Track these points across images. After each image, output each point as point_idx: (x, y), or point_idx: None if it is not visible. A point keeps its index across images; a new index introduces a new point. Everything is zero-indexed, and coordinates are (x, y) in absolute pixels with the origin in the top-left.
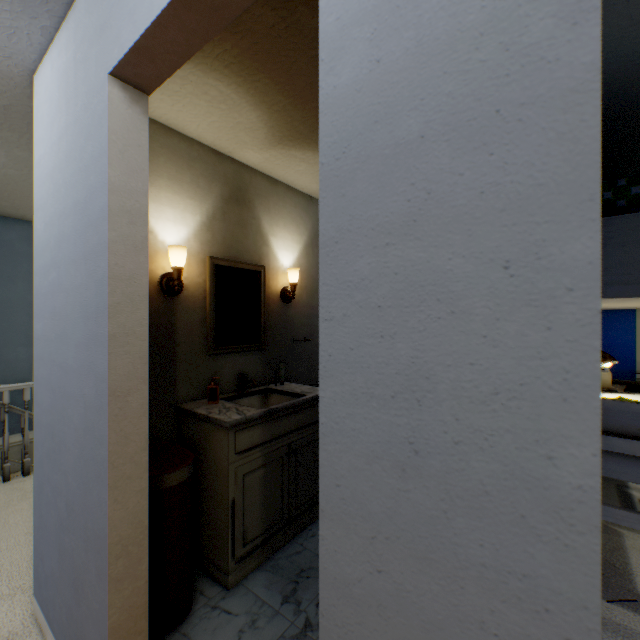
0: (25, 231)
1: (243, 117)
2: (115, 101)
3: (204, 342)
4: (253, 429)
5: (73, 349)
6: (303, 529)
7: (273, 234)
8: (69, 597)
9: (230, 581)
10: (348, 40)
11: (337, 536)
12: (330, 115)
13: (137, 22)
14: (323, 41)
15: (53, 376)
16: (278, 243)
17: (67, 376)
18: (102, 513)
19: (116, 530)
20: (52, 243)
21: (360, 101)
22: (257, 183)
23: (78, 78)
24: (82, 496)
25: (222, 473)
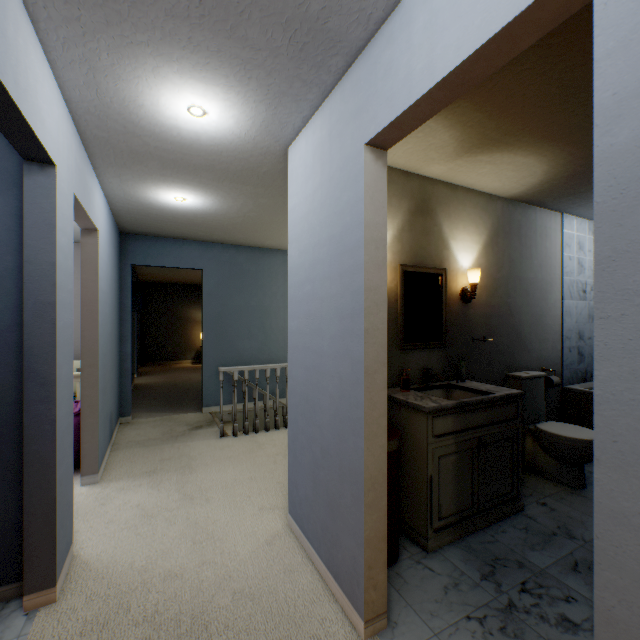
0: (248, 254)
1: (436, 139)
2: (367, 162)
3: (395, 338)
4: (446, 417)
5: (327, 340)
6: (491, 523)
7: (452, 238)
8: (323, 514)
9: (428, 545)
10: (625, 109)
11: (613, 479)
12: (605, 166)
13: (394, 106)
14: (597, 111)
15: (307, 359)
16: (457, 246)
17: (321, 359)
18: (357, 456)
19: (368, 470)
20: (306, 265)
21: (639, 154)
22: (438, 192)
23: (332, 149)
24: (337, 444)
25: (420, 451)
